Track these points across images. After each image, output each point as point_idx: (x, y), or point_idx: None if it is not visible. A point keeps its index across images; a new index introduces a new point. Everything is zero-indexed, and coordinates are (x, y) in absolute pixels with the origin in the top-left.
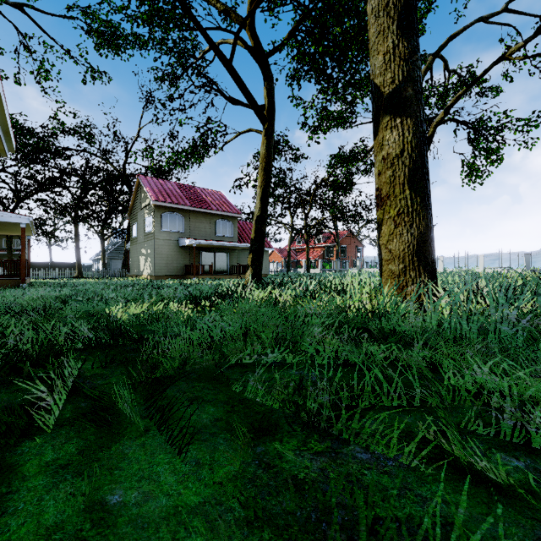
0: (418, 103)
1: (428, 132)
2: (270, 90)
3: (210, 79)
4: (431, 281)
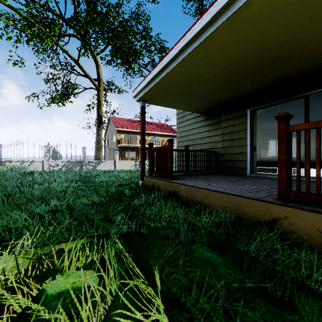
0: None
1: None
2: None
3: None
4: None
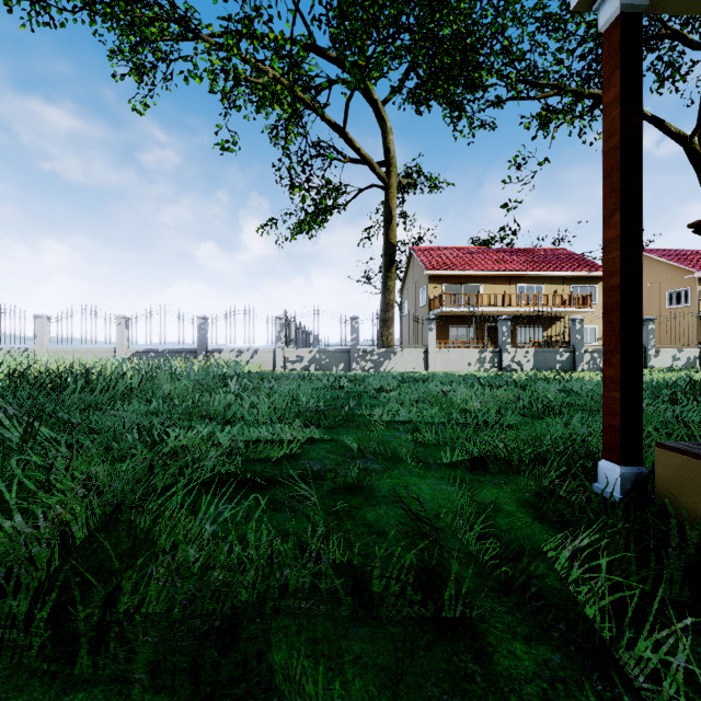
0: None
1: None
2: None
3: None
4: None
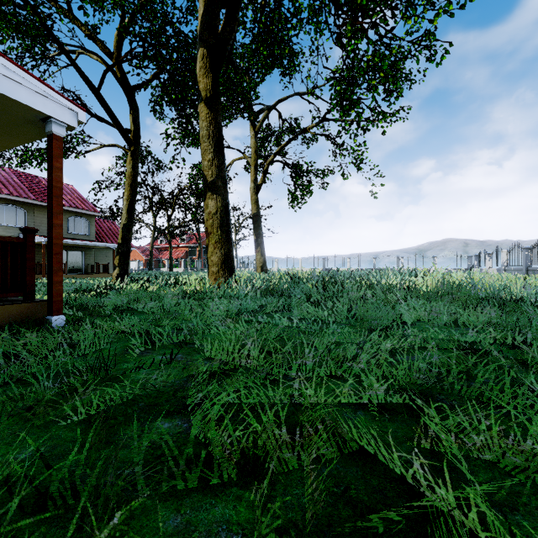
0: (224, 189)
1: (264, 167)
2: (136, 119)
3: (73, 94)
4: (231, 276)
